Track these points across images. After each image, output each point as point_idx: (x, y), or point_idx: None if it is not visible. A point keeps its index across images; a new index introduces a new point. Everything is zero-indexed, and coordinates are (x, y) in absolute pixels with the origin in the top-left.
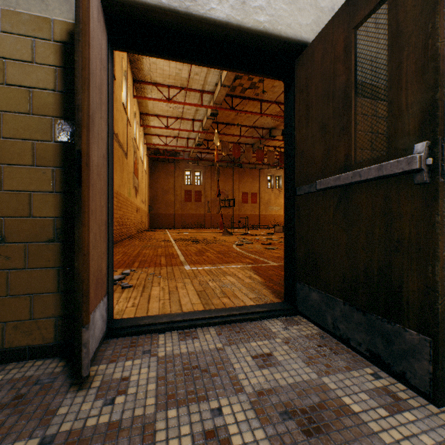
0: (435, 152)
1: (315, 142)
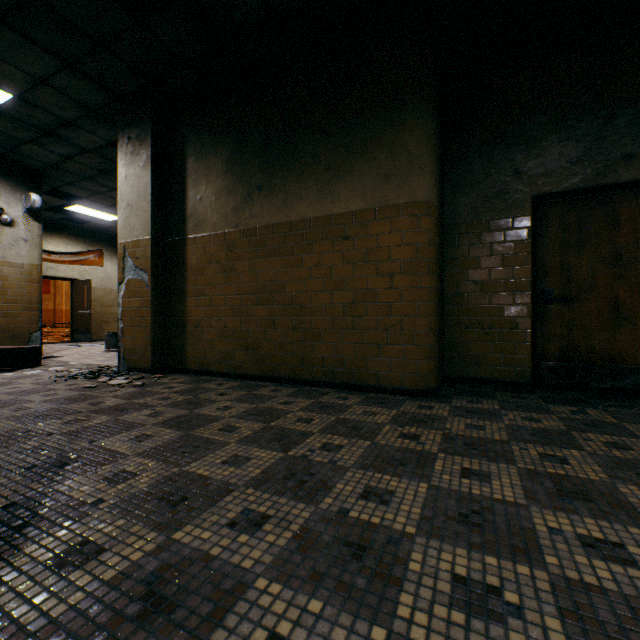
0: (91, 311)
1: (78, 303)
